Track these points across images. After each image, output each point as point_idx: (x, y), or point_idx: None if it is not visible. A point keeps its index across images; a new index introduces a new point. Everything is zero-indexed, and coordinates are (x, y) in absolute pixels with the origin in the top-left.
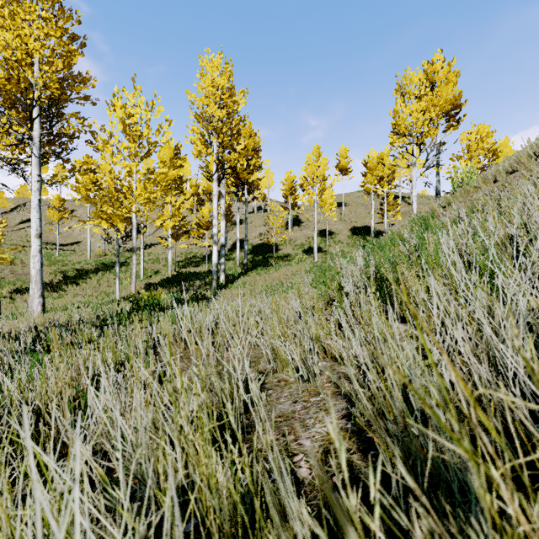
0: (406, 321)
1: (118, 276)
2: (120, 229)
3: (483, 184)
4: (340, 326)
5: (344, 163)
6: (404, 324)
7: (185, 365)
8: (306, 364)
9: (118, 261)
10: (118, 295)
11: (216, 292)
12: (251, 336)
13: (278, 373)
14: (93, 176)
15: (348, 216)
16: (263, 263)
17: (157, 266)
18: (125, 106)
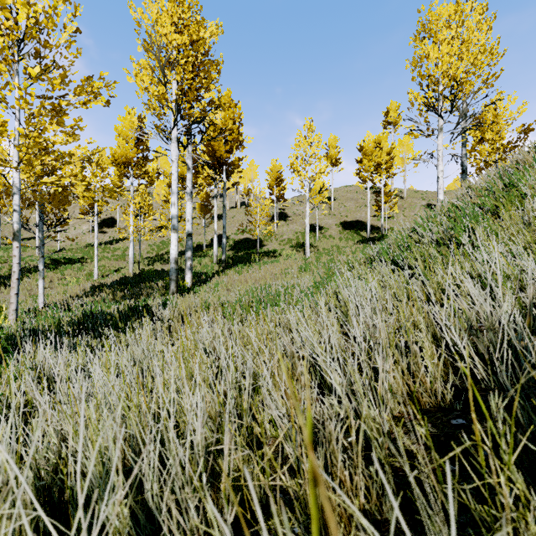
0: None
1: (41, 276)
2: None
3: None
4: None
5: (333, 153)
6: None
7: None
8: None
9: (41, 255)
10: (41, 302)
11: (166, 301)
12: None
13: None
14: None
15: (337, 211)
16: (245, 259)
17: (121, 263)
18: None
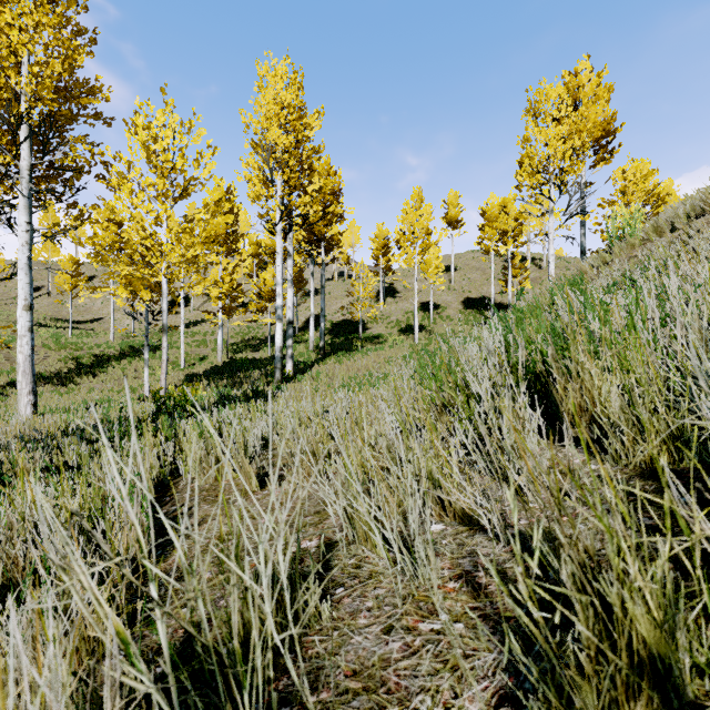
0: (579, 443)
1: (147, 364)
2: (144, 299)
3: (655, 235)
4: (462, 447)
5: (453, 214)
6: (578, 450)
7: (210, 511)
8: (409, 543)
9: (147, 344)
10: (147, 390)
11: (280, 387)
12: (318, 462)
13: (357, 544)
14: (106, 225)
15: (459, 284)
16: (345, 346)
17: (204, 351)
18: (150, 125)
